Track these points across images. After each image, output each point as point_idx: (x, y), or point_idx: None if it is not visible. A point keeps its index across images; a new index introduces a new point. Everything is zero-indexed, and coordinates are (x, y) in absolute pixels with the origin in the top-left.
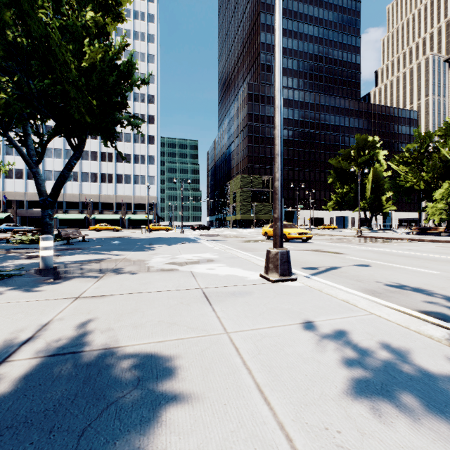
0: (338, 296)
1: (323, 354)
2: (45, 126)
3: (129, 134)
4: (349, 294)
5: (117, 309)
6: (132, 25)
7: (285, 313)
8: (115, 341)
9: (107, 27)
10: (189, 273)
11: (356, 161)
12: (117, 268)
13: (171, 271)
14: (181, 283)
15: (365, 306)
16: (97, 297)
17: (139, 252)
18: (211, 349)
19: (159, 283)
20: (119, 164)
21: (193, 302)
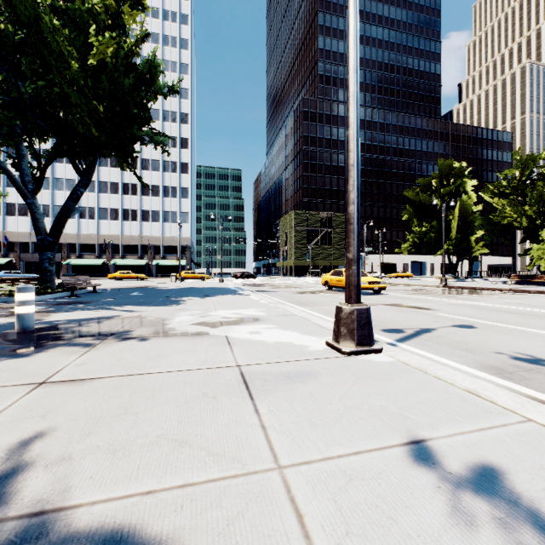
0: (456, 382)
1: (484, 535)
2: None
3: (157, 161)
4: (473, 379)
5: (94, 408)
6: (161, 28)
7: (378, 419)
8: (61, 490)
9: (125, 19)
10: (223, 339)
11: (439, 192)
12: (122, 332)
13: (199, 335)
14: (210, 355)
15: (510, 404)
16: (72, 383)
17: (161, 306)
18: (247, 516)
19: (177, 357)
20: (145, 197)
21: (224, 393)
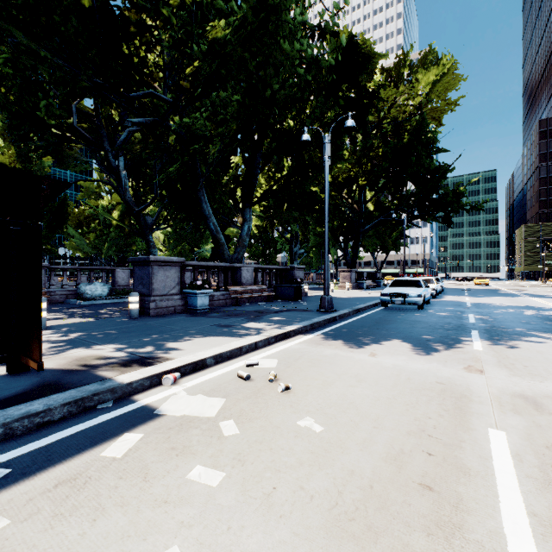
0: None
1: None
2: None
3: None
4: None
5: None
6: None
7: None
8: None
9: None
10: None
11: None
12: None
13: None
14: None
15: None
16: None
17: None
18: None
19: None
20: None
21: None
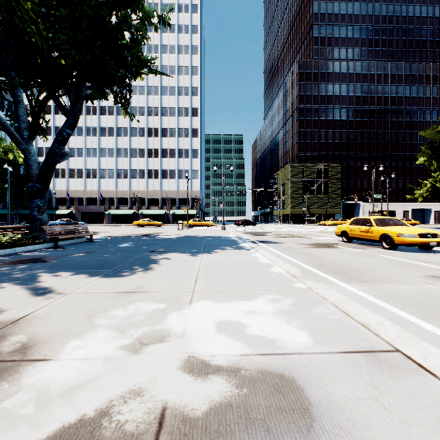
0: None
1: None
2: (100, 128)
3: (174, 129)
4: None
5: None
6: (176, 19)
7: None
8: None
9: None
10: None
11: None
12: None
13: None
14: None
15: None
16: None
17: (111, 278)
18: None
19: None
20: (164, 159)
21: None
